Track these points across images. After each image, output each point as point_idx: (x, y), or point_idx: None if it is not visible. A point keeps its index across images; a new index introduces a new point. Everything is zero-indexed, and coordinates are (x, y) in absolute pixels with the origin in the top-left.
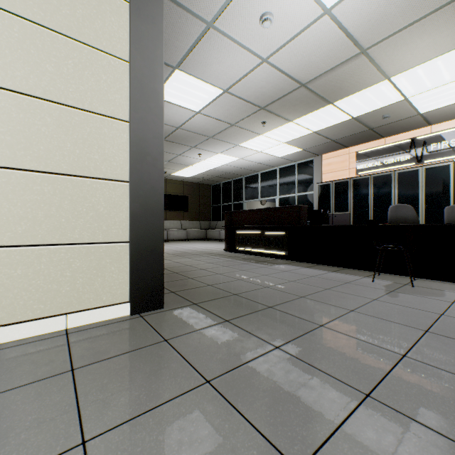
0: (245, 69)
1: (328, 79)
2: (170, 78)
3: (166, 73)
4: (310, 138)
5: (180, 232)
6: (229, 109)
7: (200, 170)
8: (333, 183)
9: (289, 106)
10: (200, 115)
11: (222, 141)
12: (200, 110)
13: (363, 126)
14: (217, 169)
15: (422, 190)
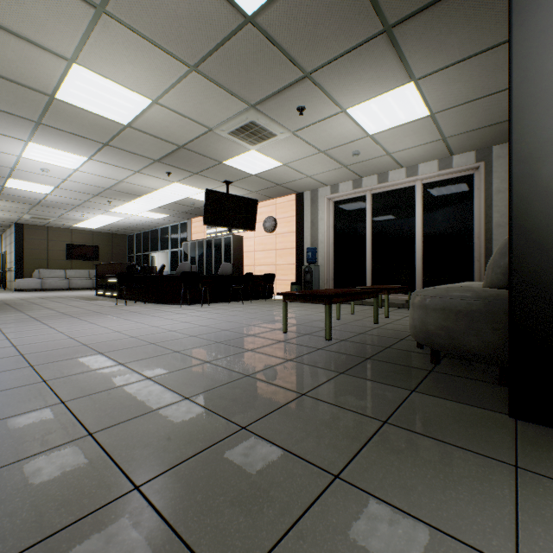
0: (58, 181)
1: (121, 188)
2: (9, 181)
3: (3, 179)
4: (162, 210)
5: (86, 281)
6: (72, 194)
7: (99, 224)
8: (190, 242)
9: (115, 195)
10: (53, 195)
11: (92, 208)
12: (49, 193)
13: (189, 206)
14: (115, 224)
15: (223, 252)
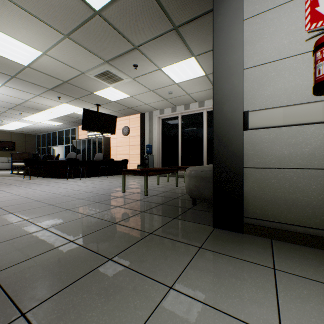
0: None
1: (27, 105)
2: None
3: None
4: (58, 120)
5: (5, 165)
6: None
7: (15, 127)
8: (77, 140)
9: (24, 109)
10: None
11: (8, 117)
12: None
13: (76, 118)
14: (26, 128)
15: (97, 146)
